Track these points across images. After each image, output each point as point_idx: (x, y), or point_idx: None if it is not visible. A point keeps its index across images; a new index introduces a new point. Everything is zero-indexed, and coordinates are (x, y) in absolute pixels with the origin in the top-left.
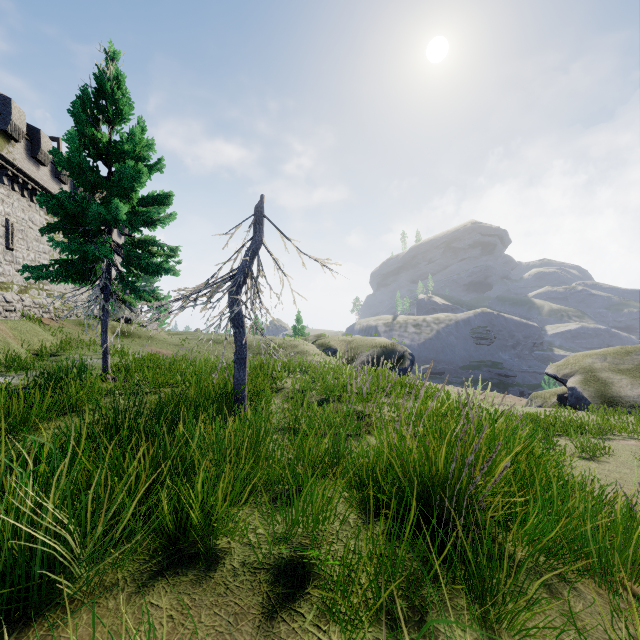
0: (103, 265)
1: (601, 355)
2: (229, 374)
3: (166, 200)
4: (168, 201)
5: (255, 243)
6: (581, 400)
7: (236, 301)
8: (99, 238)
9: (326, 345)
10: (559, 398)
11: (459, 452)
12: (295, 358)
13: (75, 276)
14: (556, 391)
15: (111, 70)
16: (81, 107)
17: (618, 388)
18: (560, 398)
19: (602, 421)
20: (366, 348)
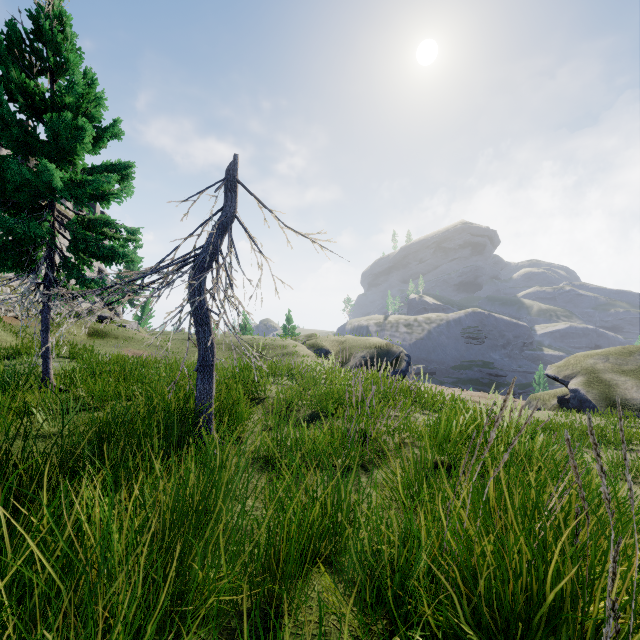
0: (41, 249)
1: (603, 355)
2: (192, 386)
3: (125, 173)
4: (127, 174)
5: (225, 215)
6: (585, 403)
7: (198, 290)
8: (39, 216)
9: (317, 346)
10: (559, 400)
11: (569, 553)
12: (282, 361)
13: (10, 263)
14: (555, 393)
15: (50, 5)
16: (8, 47)
17: (623, 390)
18: (560, 400)
19: (614, 427)
20: (359, 349)
